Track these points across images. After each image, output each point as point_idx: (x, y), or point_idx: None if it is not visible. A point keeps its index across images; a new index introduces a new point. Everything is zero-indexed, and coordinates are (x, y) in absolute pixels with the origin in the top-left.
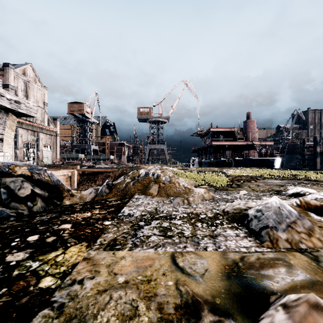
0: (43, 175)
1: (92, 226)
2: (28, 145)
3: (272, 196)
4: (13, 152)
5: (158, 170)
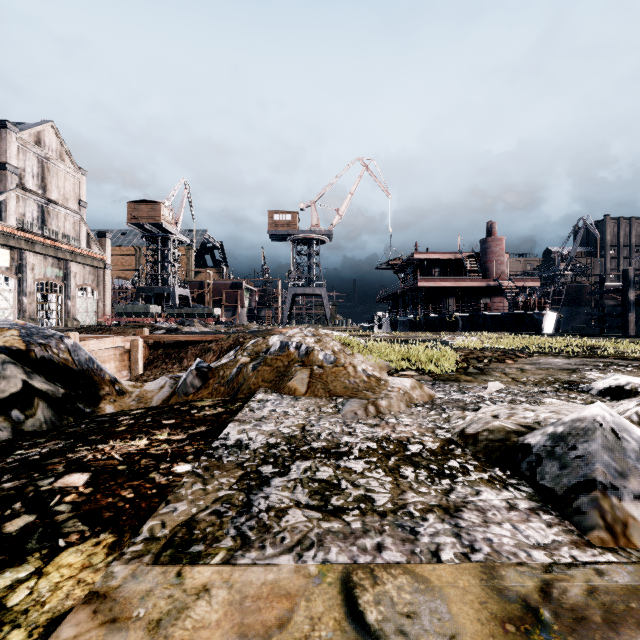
0: (56, 349)
1: (140, 480)
2: (47, 287)
3: (561, 394)
4: (15, 300)
5: (310, 338)
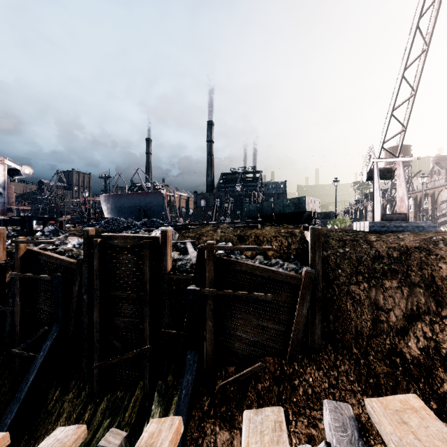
0: None
1: None
2: None
3: None
4: None
5: None
